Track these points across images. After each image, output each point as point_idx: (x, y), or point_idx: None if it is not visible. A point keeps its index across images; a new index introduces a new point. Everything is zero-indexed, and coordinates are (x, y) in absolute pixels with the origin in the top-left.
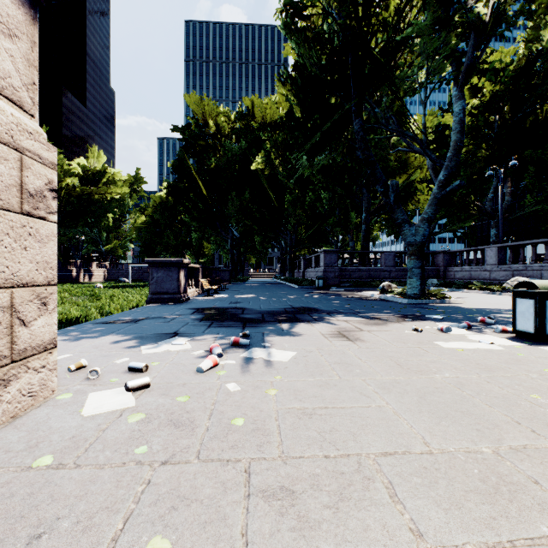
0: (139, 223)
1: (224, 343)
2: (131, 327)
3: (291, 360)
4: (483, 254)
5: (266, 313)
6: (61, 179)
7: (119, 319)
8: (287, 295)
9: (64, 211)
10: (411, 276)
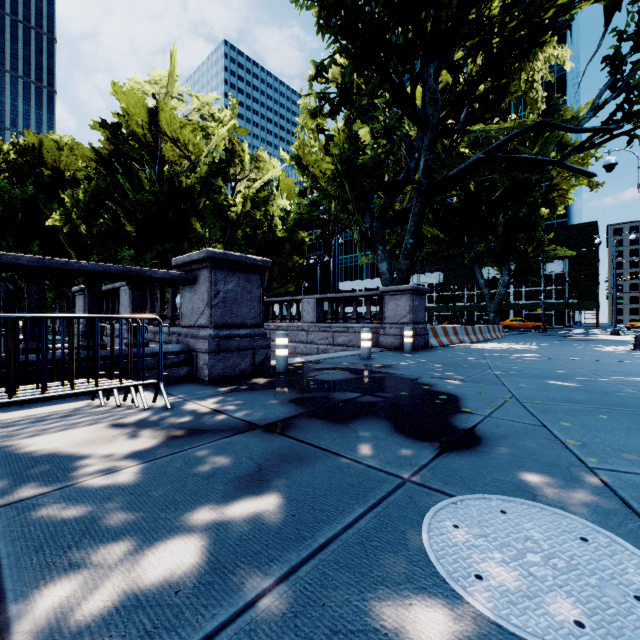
0: None
1: None
2: None
3: None
4: None
5: None
6: None
7: None
8: None
9: None
10: None
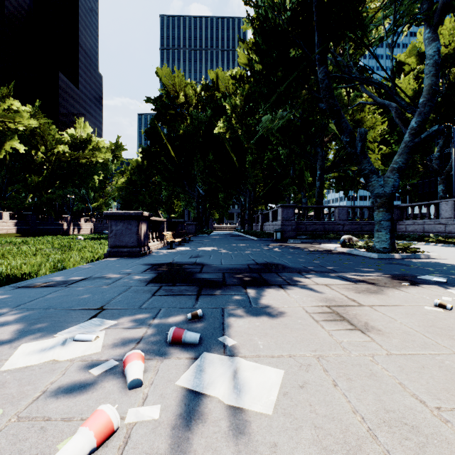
0: (120, 183)
1: (160, 336)
2: (53, 295)
3: (279, 407)
4: (437, 208)
5: (228, 272)
6: (53, 146)
7: (53, 280)
8: (248, 248)
9: (55, 173)
10: (379, 229)
